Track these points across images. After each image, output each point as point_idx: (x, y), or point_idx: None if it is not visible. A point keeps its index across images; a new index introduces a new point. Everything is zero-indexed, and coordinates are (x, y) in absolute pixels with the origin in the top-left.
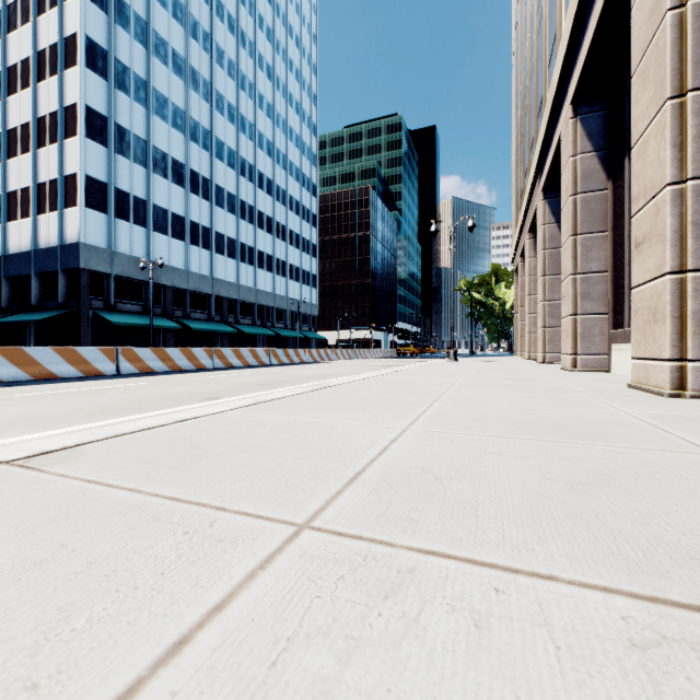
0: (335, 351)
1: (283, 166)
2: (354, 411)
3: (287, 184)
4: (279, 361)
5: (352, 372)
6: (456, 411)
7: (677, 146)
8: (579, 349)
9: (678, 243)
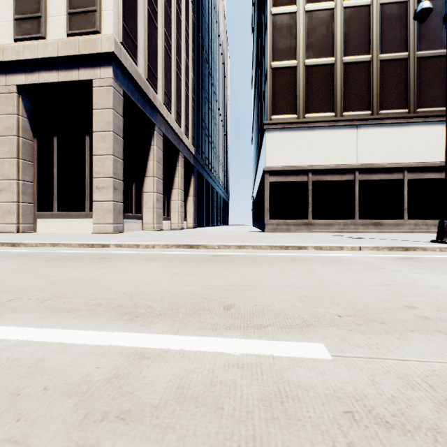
0: None
1: None
2: None
3: None
4: None
5: None
6: None
7: (18, 171)
8: None
9: (18, 195)
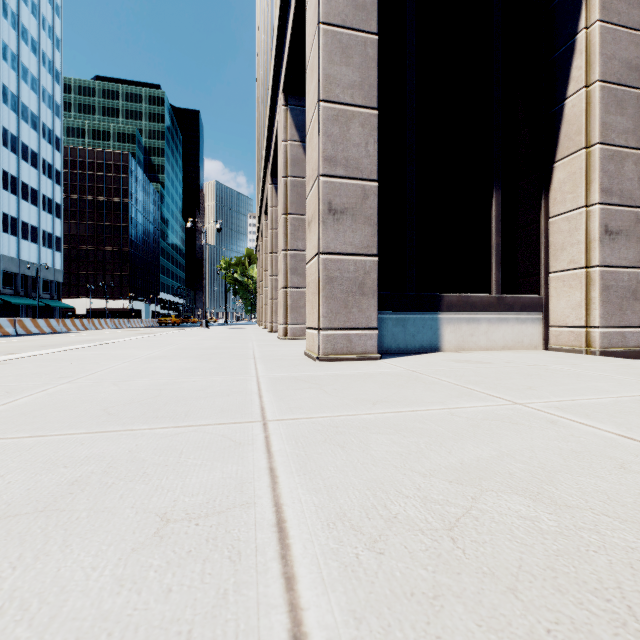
0: (92, 321)
1: (14, 108)
2: (131, 349)
3: (19, 129)
4: (27, 331)
5: (118, 337)
6: (183, 347)
7: (285, 235)
8: (274, 319)
9: (286, 276)
